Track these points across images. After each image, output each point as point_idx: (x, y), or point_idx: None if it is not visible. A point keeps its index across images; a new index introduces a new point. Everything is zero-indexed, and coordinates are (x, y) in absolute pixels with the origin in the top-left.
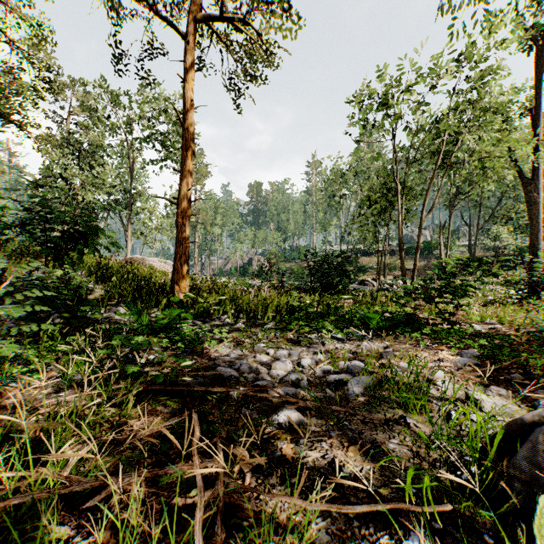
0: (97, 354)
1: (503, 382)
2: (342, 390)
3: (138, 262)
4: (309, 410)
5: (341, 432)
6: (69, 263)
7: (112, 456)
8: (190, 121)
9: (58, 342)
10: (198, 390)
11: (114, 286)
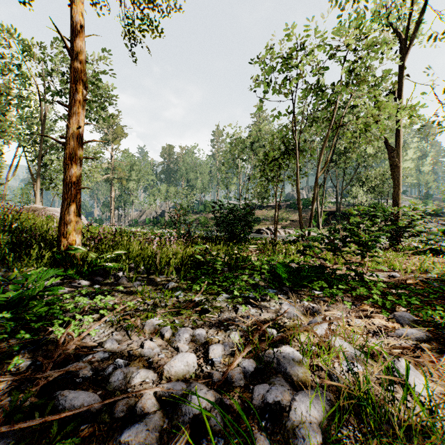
0: None
1: None
2: (284, 431)
3: (37, 212)
4: None
5: None
6: None
7: None
8: (82, 50)
9: None
10: None
11: None
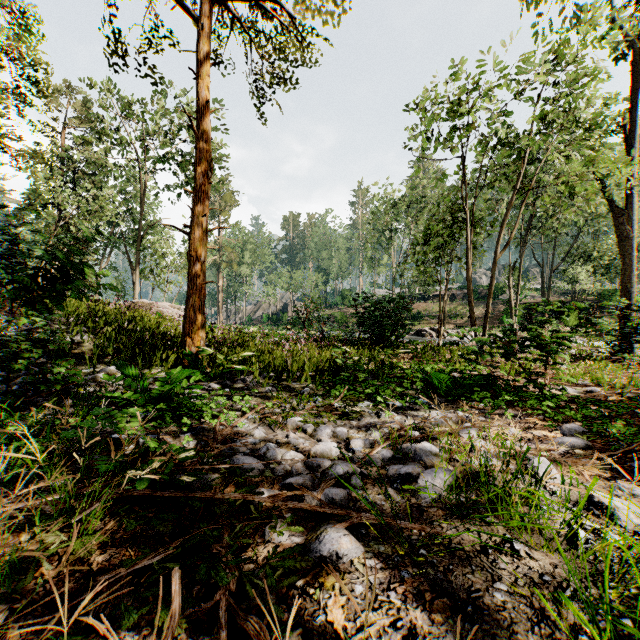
0: (62, 437)
1: (630, 474)
2: (411, 490)
3: (144, 308)
4: (366, 528)
5: (417, 569)
6: (42, 308)
7: (41, 633)
8: (207, 128)
9: (12, 418)
10: (201, 497)
11: (109, 338)
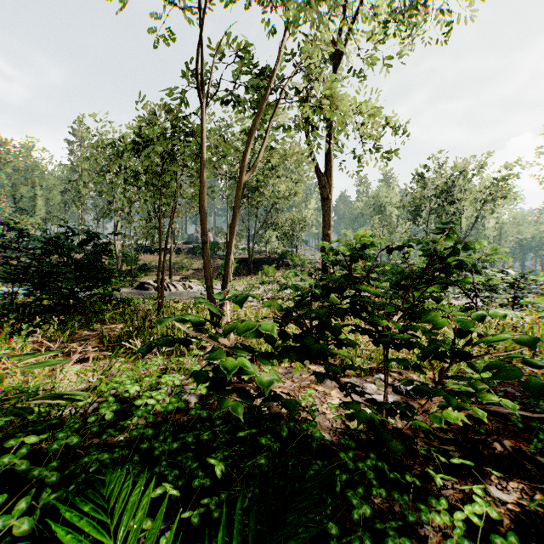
0: None
1: None
2: None
3: None
4: None
5: None
6: None
7: None
8: None
9: None
10: None
11: None
